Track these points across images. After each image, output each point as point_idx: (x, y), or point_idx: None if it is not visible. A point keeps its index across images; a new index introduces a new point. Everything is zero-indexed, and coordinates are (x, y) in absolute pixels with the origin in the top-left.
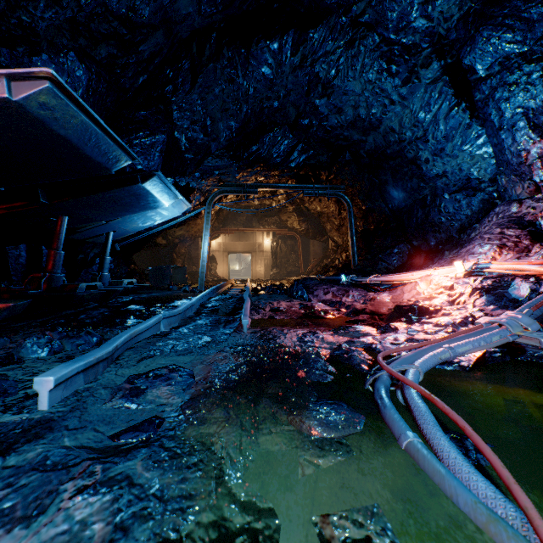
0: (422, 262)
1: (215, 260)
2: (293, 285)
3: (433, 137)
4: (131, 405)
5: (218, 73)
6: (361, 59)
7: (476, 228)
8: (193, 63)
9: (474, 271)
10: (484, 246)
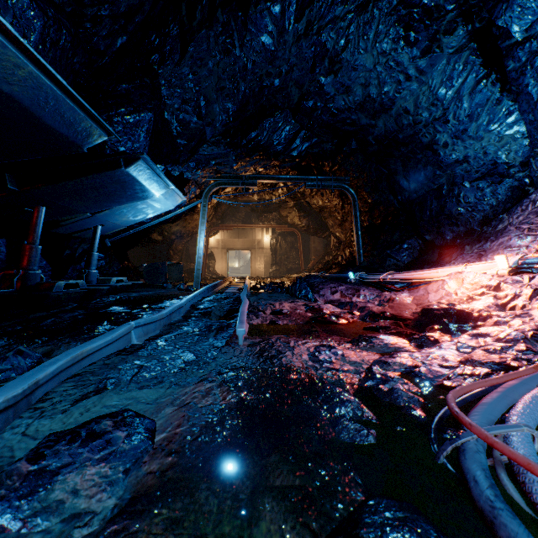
0: (435, 258)
1: (214, 257)
2: (296, 283)
3: (455, 117)
4: (10, 522)
5: (212, 42)
6: (374, 26)
7: (503, 219)
8: (182, 28)
9: (521, 268)
10: (525, 238)
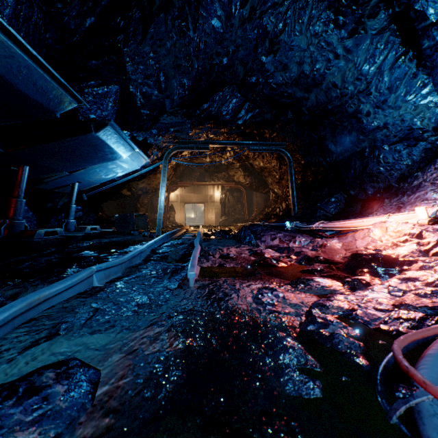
0: (358, 210)
1: (174, 209)
2: (241, 231)
3: (377, 89)
4: None
5: (169, 25)
6: (308, 11)
7: (418, 176)
8: (143, 12)
9: None
10: None
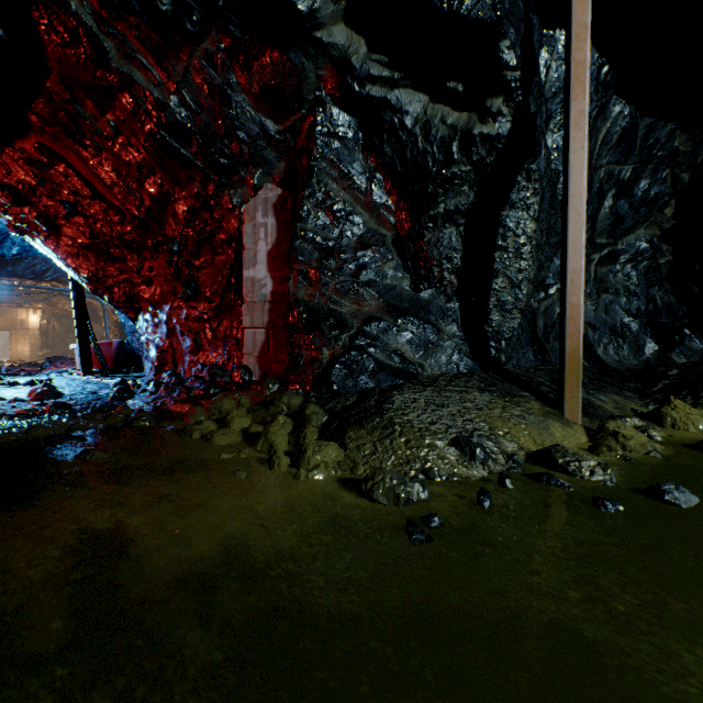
0: None
1: None
2: (45, 361)
3: None
4: None
5: None
6: None
7: None
8: None
9: None
10: None
